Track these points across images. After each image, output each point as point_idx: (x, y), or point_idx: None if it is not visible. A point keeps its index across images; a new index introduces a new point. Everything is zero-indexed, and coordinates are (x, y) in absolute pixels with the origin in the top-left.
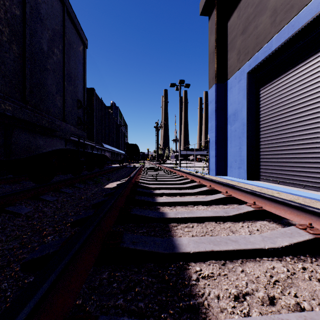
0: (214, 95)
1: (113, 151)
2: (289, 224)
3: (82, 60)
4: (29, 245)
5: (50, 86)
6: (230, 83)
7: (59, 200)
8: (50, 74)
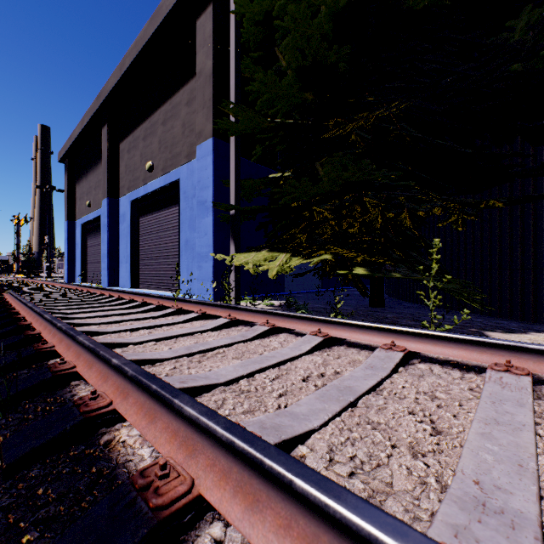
0: (67, 228)
1: None
2: None
3: None
4: None
5: None
6: (77, 223)
7: None
8: None
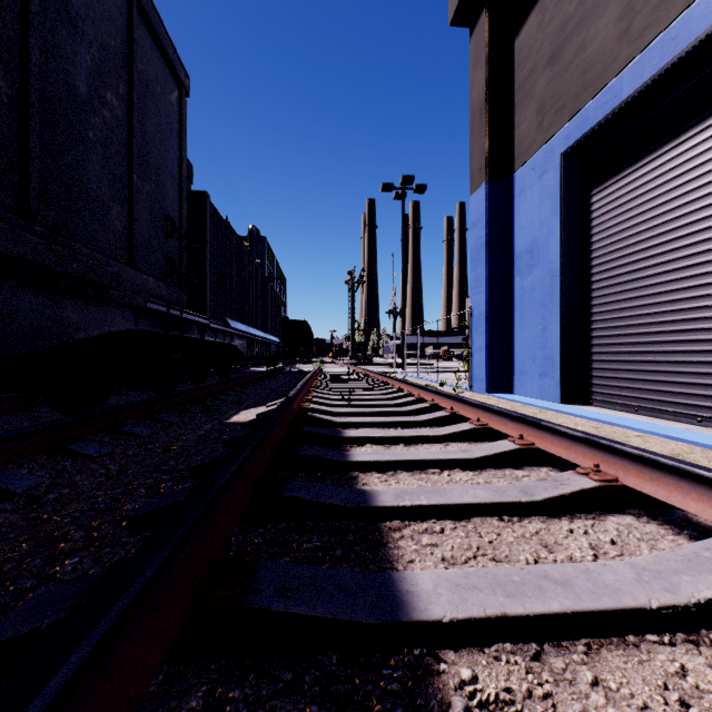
0: (482, 207)
1: (252, 337)
2: (691, 525)
3: (176, 125)
4: (14, 583)
5: (94, 180)
6: (520, 179)
7: (117, 454)
8: (94, 151)
